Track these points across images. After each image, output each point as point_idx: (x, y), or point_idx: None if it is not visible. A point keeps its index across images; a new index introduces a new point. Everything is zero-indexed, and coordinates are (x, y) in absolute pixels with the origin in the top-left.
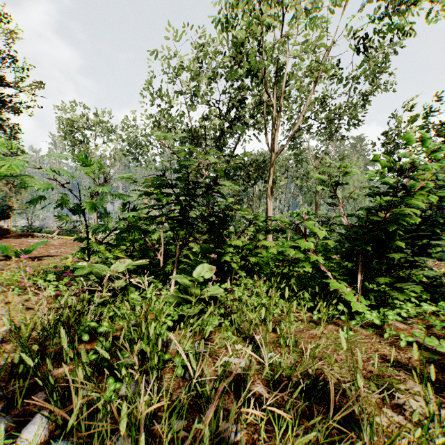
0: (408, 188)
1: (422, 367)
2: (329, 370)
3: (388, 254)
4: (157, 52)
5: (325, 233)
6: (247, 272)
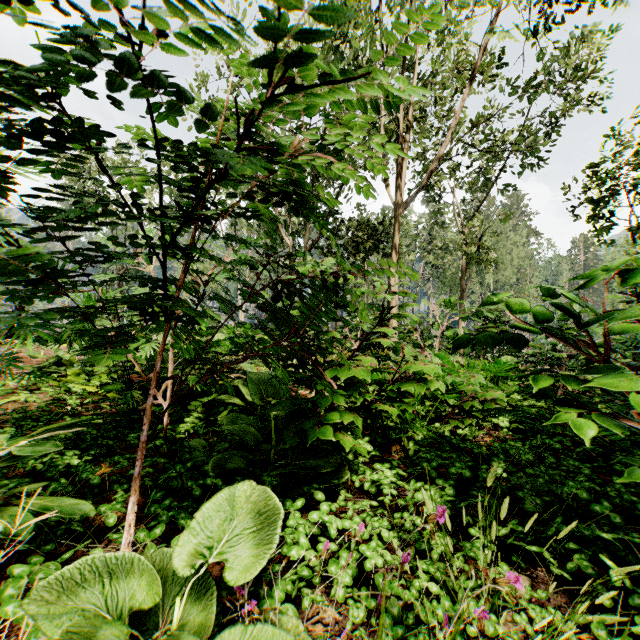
0: None
1: None
2: None
3: None
4: None
5: None
6: (374, 437)
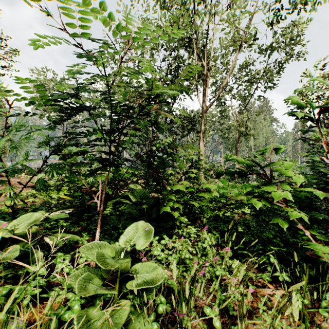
0: None
1: None
2: None
3: None
4: (110, 27)
5: (301, 178)
6: (188, 216)
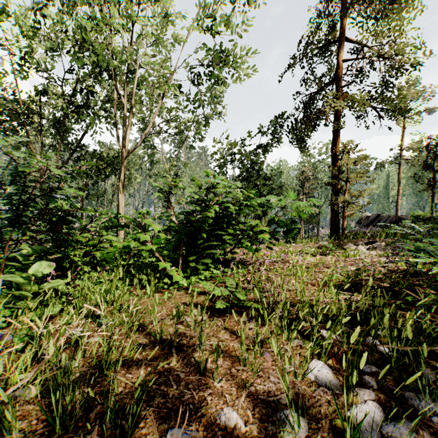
0: (200, 200)
1: (202, 303)
2: (148, 317)
3: (195, 241)
4: None
5: (157, 228)
6: (93, 268)
